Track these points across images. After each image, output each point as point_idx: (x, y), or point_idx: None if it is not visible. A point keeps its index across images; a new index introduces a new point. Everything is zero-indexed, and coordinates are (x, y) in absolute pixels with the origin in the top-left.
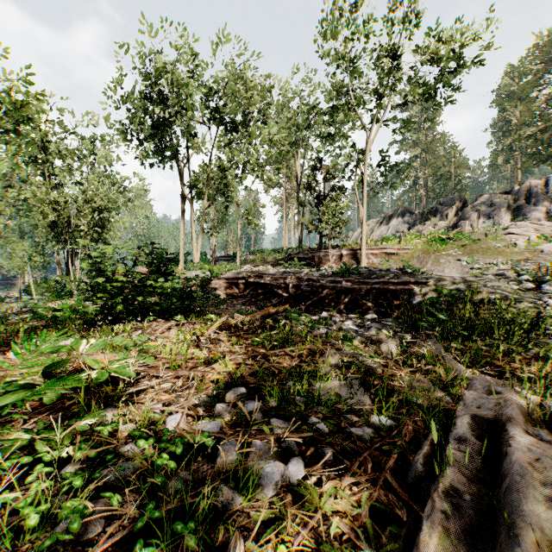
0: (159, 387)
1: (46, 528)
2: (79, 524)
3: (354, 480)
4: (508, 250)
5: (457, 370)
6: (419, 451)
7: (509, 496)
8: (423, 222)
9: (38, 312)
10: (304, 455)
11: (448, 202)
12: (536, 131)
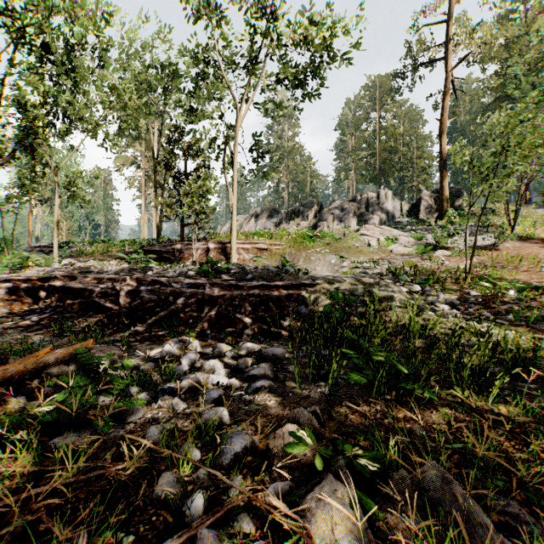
0: None
1: None
2: None
3: None
4: (366, 249)
5: None
6: None
7: None
8: (288, 221)
9: None
10: None
11: (308, 204)
12: (367, 155)
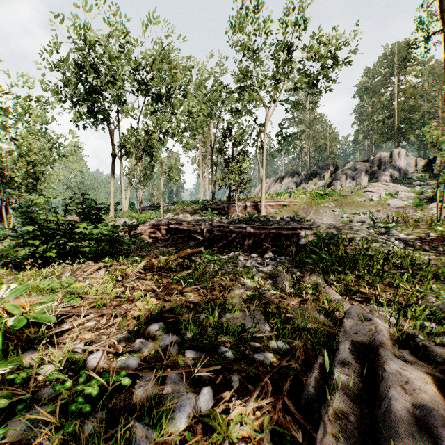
0: (84, 326)
1: None
2: None
3: (257, 405)
4: (367, 204)
5: (335, 298)
6: (310, 374)
7: (388, 419)
8: (307, 181)
9: None
10: (214, 383)
11: (324, 166)
12: (384, 117)
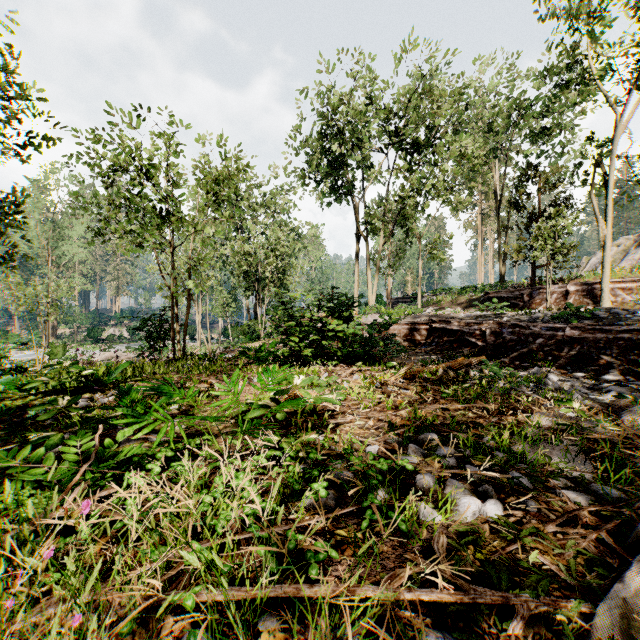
0: (354, 424)
1: (298, 497)
2: (326, 494)
3: (560, 530)
4: None
5: None
6: None
7: None
8: None
9: (245, 352)
10: (502, 501)
11: None
12: None
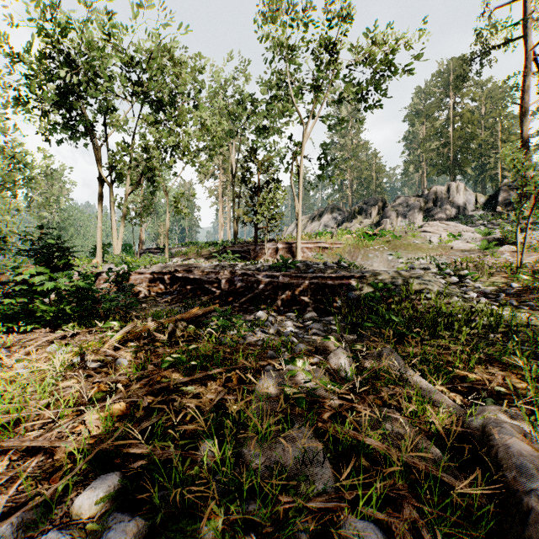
0: None
1: None
2: None
3: None
4: (425, 246)
5: (424, 389)
6: None
7: None
8: (350, 219)
9: None
10: None
11: (371, 202)
12: (439, 145)
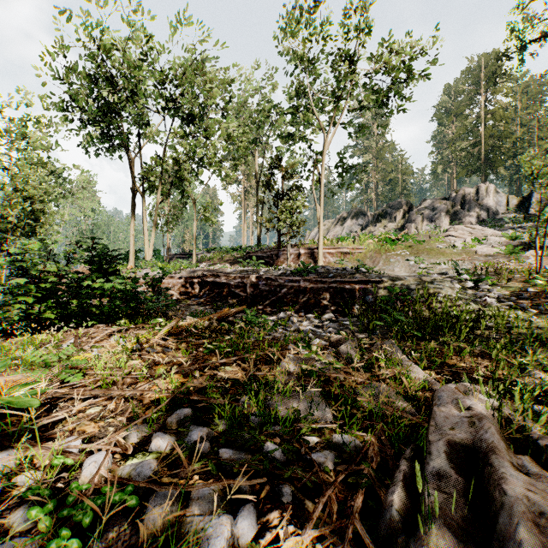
0: (84, 414)
1: None
2: None
3: (318, 533)
4: (448, 251)
5: (415, 372)
6: (391, 488)
7: None
8: (374, 223)
9: None
10: (257, 498)
11: (396, 205)
12: (469, 145)
